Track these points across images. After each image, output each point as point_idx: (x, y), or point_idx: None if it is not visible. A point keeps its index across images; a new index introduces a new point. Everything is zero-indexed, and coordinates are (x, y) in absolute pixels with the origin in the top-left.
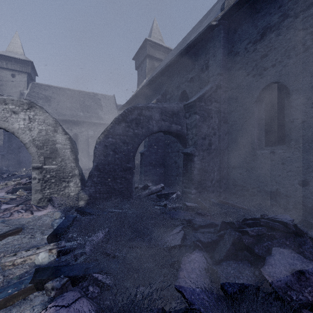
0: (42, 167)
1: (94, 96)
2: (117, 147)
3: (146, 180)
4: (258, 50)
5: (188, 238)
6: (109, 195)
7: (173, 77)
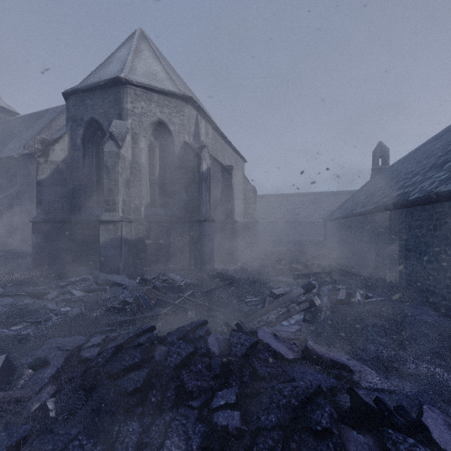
0: None
1: None
2: None
3: None
4: None
5: None
6: None
7: None
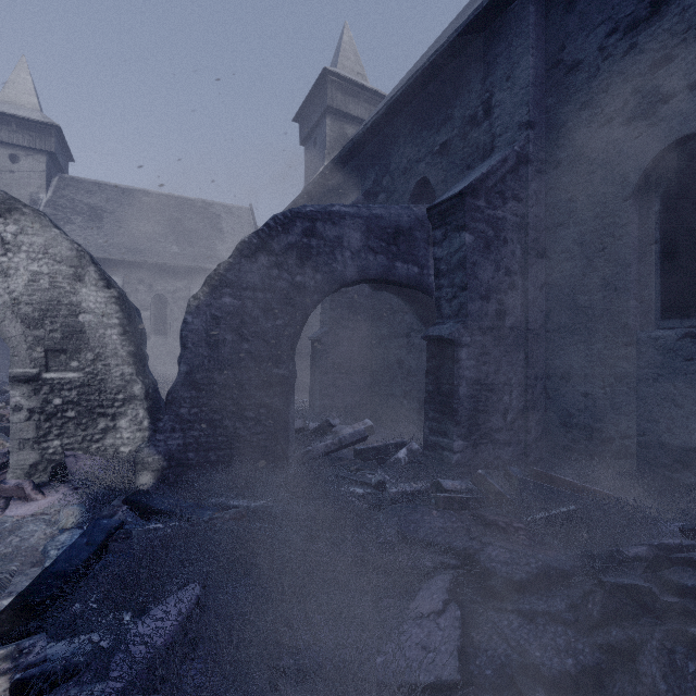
0: (40, 376)
1: (204, 208)
2: (247, 322)
3: (327, 407)
4: (644, 46)
5: (478, 641)
6: (225, 455)
7: (395, 147)
